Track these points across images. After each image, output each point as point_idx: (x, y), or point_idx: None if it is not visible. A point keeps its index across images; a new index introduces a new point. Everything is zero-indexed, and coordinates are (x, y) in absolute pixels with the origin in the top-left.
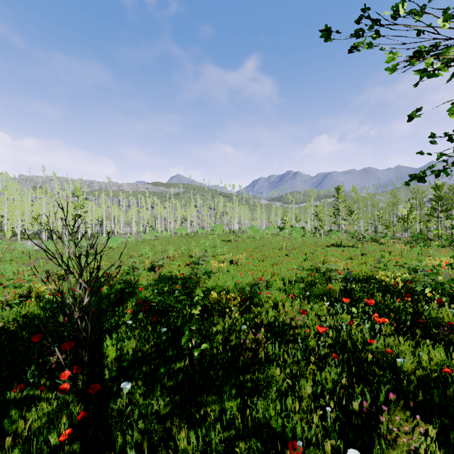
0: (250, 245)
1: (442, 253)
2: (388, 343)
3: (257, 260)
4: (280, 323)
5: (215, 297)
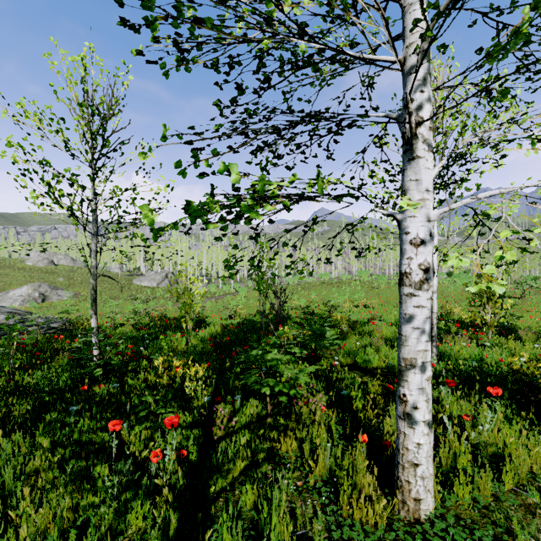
0: (394, 292)
1: None
2: None
3: (390, 306)
4: (368, 330)
5: (334, 316)
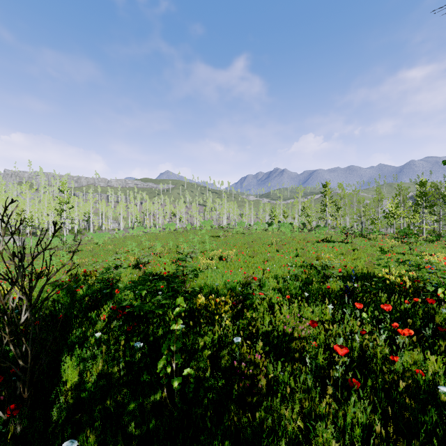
0: (239, 240)
1: (431, 248)
2: (415, 361)
3: (247, 256)
4: (280, 333)
5: (202, 302)
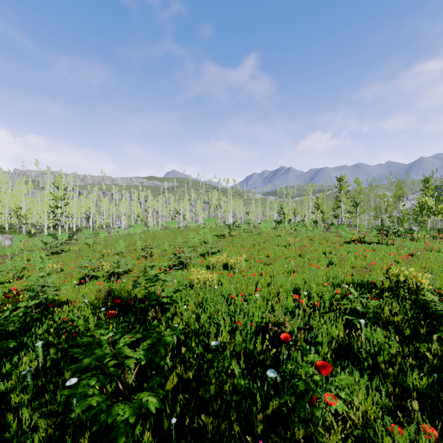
0: (247, 240)
1: None
2: None
3: (261, 264)
4: None
5: None
